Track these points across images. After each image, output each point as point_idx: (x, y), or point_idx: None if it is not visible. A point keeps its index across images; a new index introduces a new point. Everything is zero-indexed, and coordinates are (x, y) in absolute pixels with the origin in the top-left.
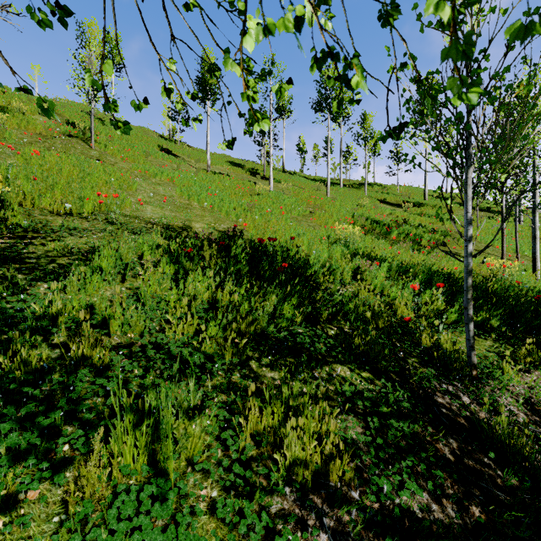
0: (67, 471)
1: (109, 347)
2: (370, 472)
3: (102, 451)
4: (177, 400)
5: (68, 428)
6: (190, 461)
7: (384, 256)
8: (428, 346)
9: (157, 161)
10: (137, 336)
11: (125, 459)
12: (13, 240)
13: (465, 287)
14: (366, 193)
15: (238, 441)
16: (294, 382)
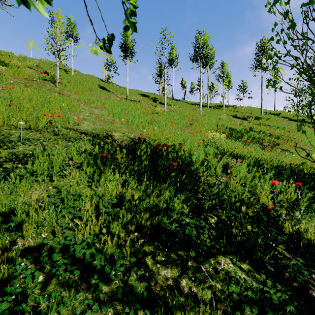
0: None
1: (7, 262)
2: None
3: None
4: None
5: None
6: None
7: (241, 154)
8: (291, 232)
9: (97, 94)
10: (50, 234)
11: None
12: None
13: None
14: (224, 111)
15: None
16: (185, 280)
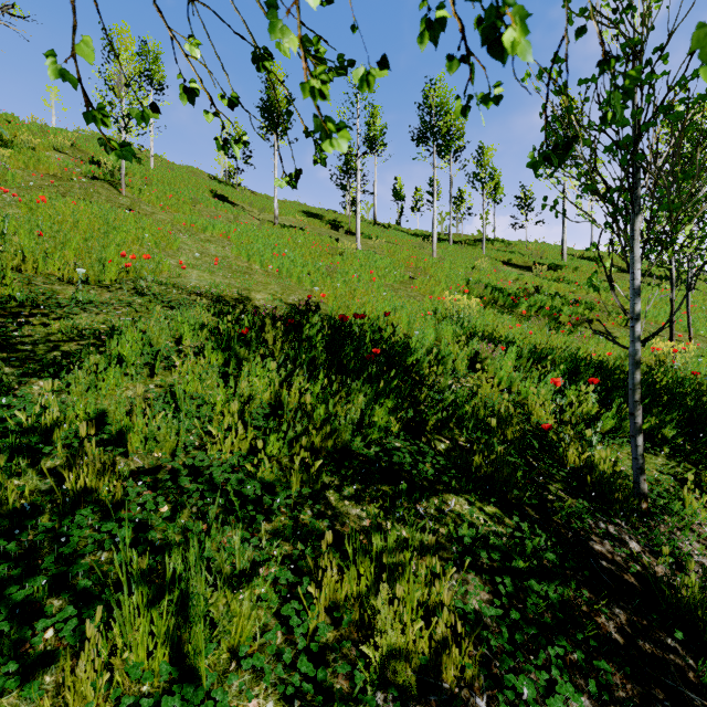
0: (47, 673)
1: (122, 475)
2: (503, 667)
3: (100, 644)
4: (216, 562)
5: (52, 605)
6: (235, 651)
7: (510, 337)
8: (577, 465)
9: (208, 210)
10: (167, 455)
11: (135, 654)
12: (2, 318)
13: (631, 385)
14: (484, 252)
15: (307, 620)
16: (389, 522)
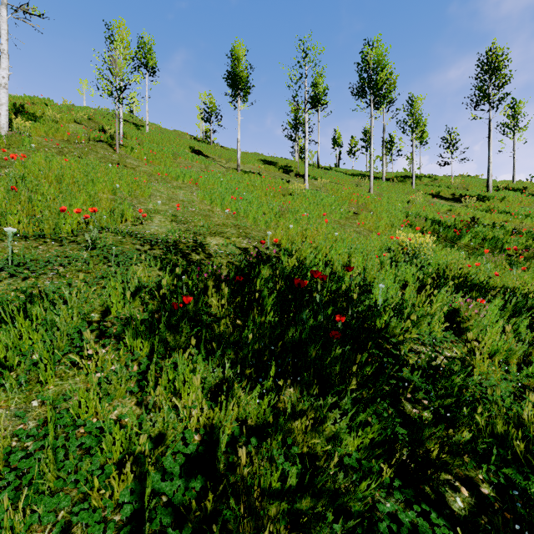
0: None
1: None
2: None
3: None
4: None
5: None
6: None
7: (473, 279)
8: None
9: (186, 162)
10: None
11: None
12: None
13: None
14: (413, 186)
15: None
16: None
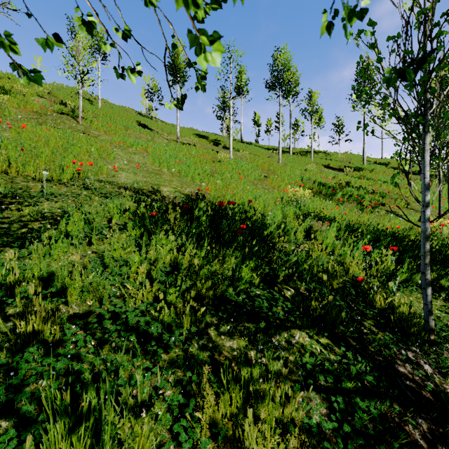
0: None
1: (60, 322)
2: None
3: None
4: (122, 396)
5: None
6: None
7: (332, 216)
8: (383, 307)
9: (135, 133)
10: (96, 303)
11: None
12: None
13: (422, 252)
14: (312, 159)
15: (192, 435)
16: (253, 352)
